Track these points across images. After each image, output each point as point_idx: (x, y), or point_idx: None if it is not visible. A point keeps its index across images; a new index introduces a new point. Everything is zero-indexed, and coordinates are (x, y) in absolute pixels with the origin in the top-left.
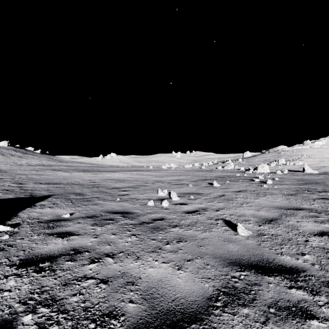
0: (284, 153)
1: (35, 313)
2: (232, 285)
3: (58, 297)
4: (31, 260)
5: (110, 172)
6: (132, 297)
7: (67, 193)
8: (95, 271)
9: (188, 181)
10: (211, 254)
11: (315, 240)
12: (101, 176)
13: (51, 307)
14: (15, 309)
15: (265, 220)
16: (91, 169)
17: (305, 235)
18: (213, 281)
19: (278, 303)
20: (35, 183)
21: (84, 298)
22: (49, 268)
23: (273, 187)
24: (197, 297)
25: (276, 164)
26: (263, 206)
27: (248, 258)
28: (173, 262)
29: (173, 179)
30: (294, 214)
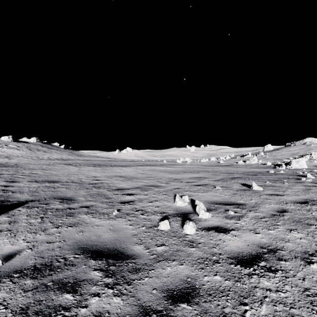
0: (314, 146)
1: None
2: None
3: None
4: None
5: (121, 167)
6: None
7: (52, 197)
8: None
9: (212, 180)
10: None
11: None
12: (110, 171)
13: None
14: None
15: None
16: (103, 164)
17: None
18: None
19: None
20: (29, 181)
21: None
22: None
23: None
24: None
25: (309, 158)
26: None
27: None
28: None
29: (192, 176)
30: None
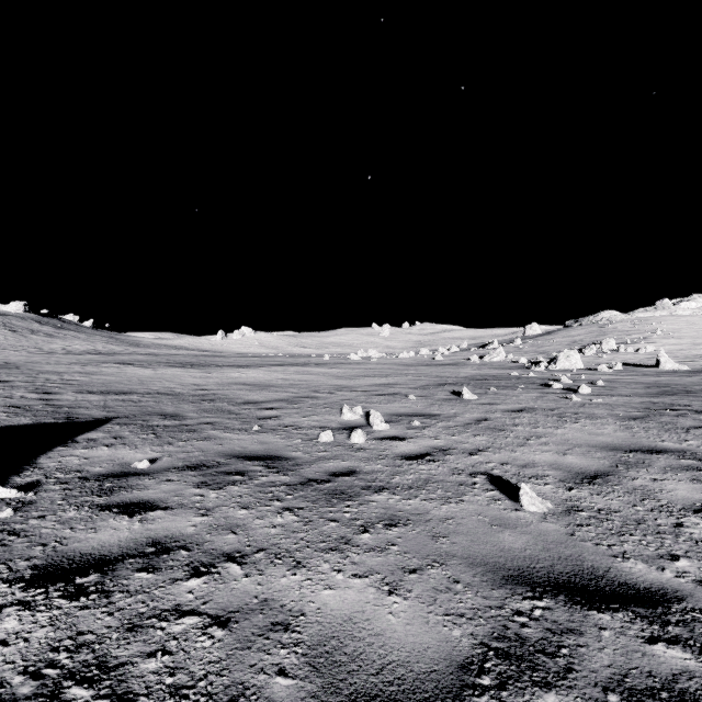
0: (613, 327)
1: (59, 700)
2: (514, 633)
3: (114, 660)
4: (58, 569)
5: (240, 369)
6: (285, 663)
7: (145, 414)
8: (200, 595)
9: (408, 387)
10: (462, 555)
11: (699, 525)
12: (220, 376)
13: (97, 684)
14: (13, 689)
15: (581, 477)
16: (198, 362)
17: (674, 512)
18: (470, 623)
19: (626, 680)
20: (78, 392)
21: (172, 663)
22: (97, 587)
23: (593, 402)
24: (435, 662)
25: (597, 351)
26: (574, 444)
27: (549, 566)
28: (378, 576)
29: (374, 382)
30: (645, 462)
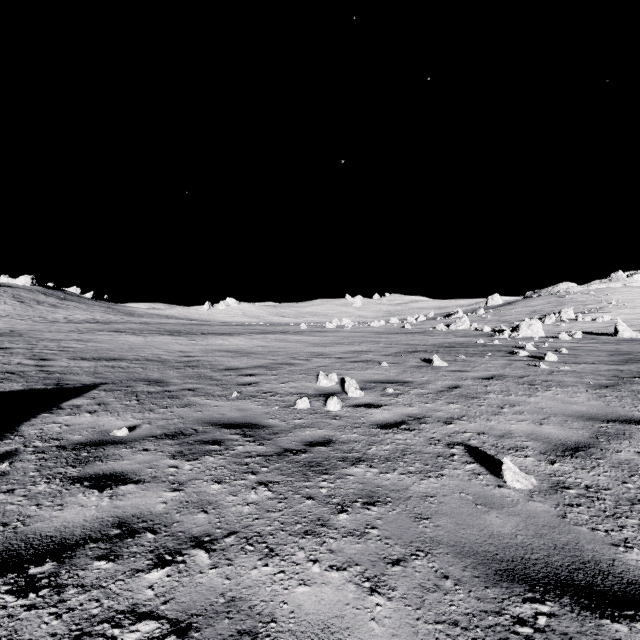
0: (570, 297)
1: None
2: None
3: None
4: (13, 556)
5: (223, 337)
6: None
7: (131, 380)
8: (161, 592)
9: (380, 354)
10: (449, 542)
11: None
12: (205, 343)
13: None
14: None
15: (562, 449)
16: (186, 330)
17: None
18: (465, 634)
19: None
20: (71, 359)
21: None
22: (51, 579)
23: (561, 370)
24: None
25: (557, 320)
26: (549, 413)
27: (545, 557)
28: (357, 569)
29: (348, 350)
30: (625, 433)
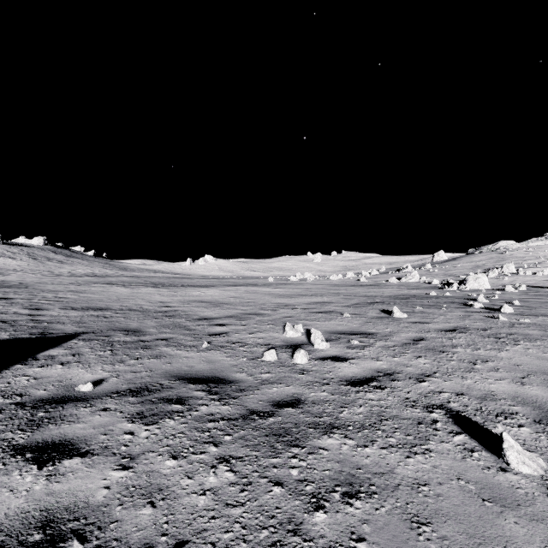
0: (510, 254)
1: None
2: None
3: None
4: None
5: (200, 288)
6: None
7: (111, 329)
8: None
9: (341, 305)
10: None
11: None
12: (183, 294)
13: None
14: None
15: None
16: (169, 283)
17: None
18: None
19: None
20: (63, 308)
21: None
22: None
23: (521, 322)
24: None
25: (499, 274)
26: (527, 370)
27: None
28: None
29: (312, 301)
30: None
